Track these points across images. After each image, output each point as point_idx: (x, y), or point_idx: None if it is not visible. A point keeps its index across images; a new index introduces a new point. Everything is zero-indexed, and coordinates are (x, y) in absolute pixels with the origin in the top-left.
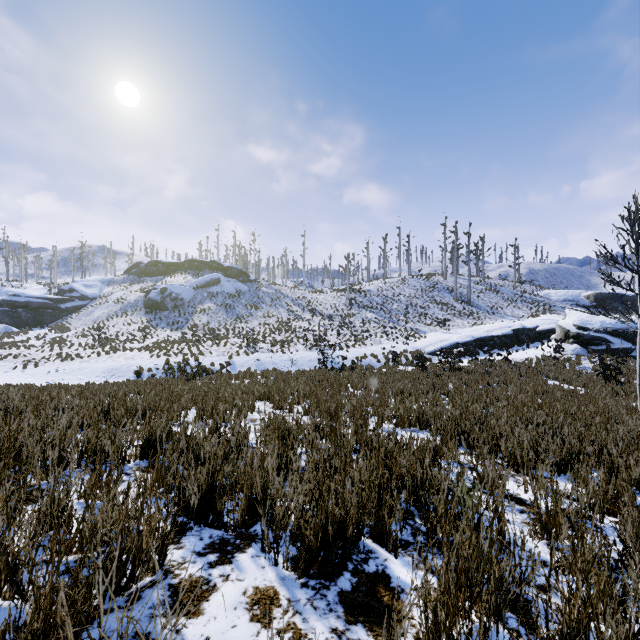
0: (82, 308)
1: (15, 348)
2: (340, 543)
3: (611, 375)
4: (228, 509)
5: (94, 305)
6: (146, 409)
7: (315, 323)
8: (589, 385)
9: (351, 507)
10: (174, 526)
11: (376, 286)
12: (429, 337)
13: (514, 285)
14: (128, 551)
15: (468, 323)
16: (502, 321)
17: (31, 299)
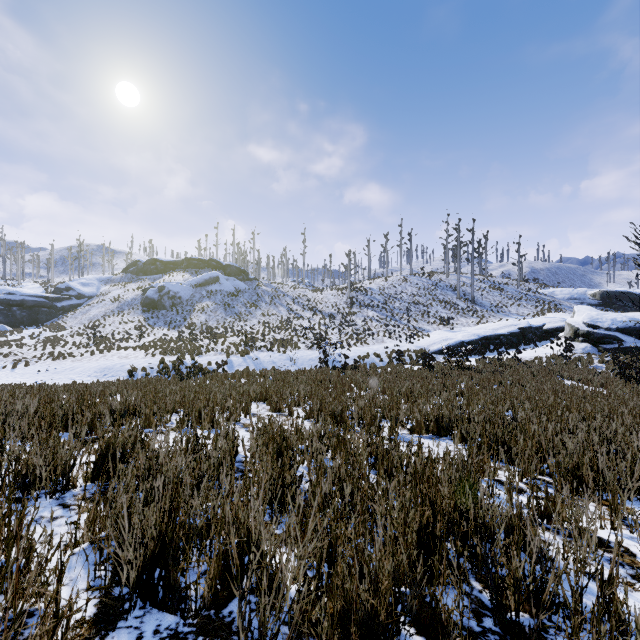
0: (79, 307)
1: (7, 347)
2: None
3: (629, 374)
4: (186, 582)
5: (91, 304)
6: (121, 413)
7: (315, 322)
8: (608, 385)
9: (383, 580)
10: (102, 607)
11: (377, 284)
12: (433, 336)
13: (518, 283)
14: None
15: (472, 321)
16: (507, 319)
17: (26, 297)
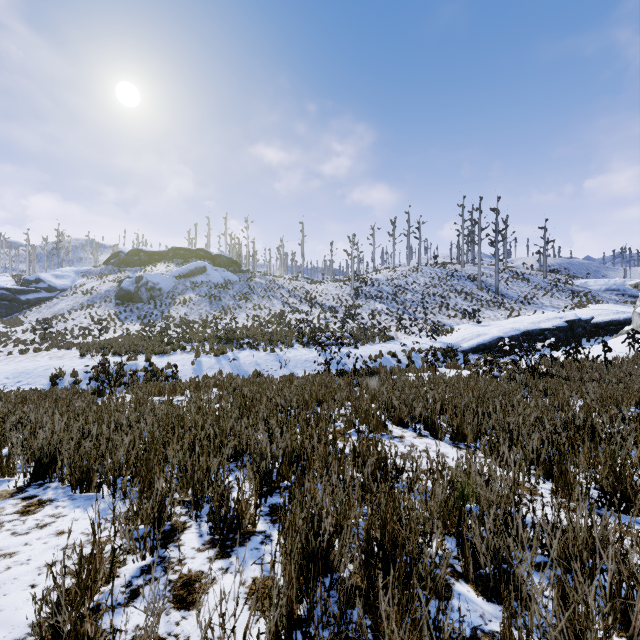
0: (48, 300)
1: None
2: None
3: None
4: None
5: (61, 297)
6: None
7: (314, 315)
8: None
9: None
10: None
11: (385, 275)
12: (458, 331)
13: (544, 273)
14: None
15: (502, 315)
16: (543, 312)
17: None
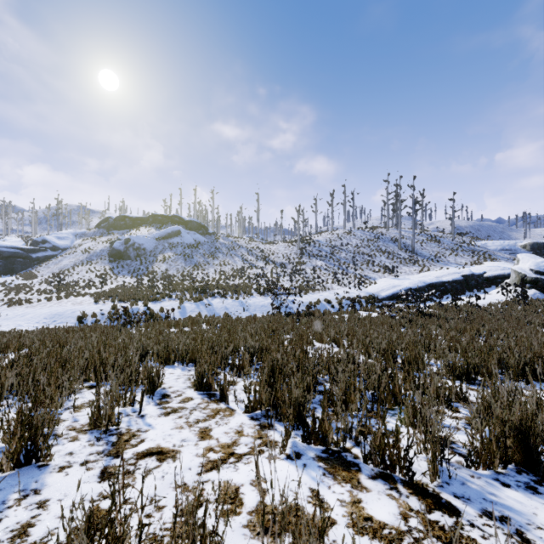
0: (53, 258)
1: None
2: None
3: None
4: None
5: (64, 255)
6: None
7: (268, 270)
8: None
9: None
10: None
11: (324, 237)
12: (380, 283)
13: (452, 236)
14: None
15: (415, 270)
16: (448, 268)
17: (3, 249)
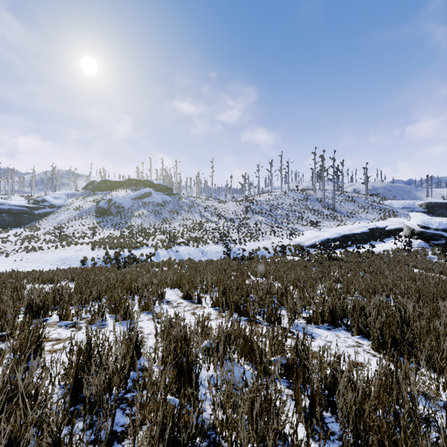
0: (51, 214)
1: None
2: None
3: None
4: None
5: (59, 211)
6: (40, 306)
7: (220, 224)
8: (446, 272)
9: None
10: None
11: (265, 197)
12: (306, 234)
13: (365, 197)
14: None
15: (334, 224)
16: (359, 222)
17: (12, 207)
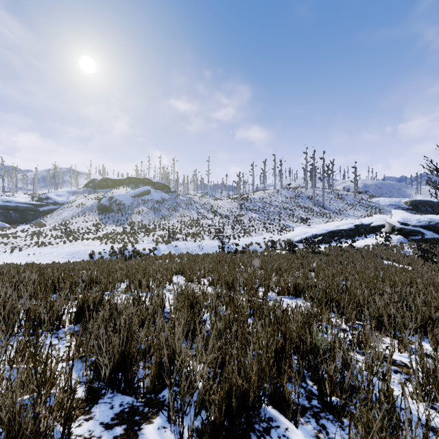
0: (54, 210)
1: (6, 238)
2: (243, 415)
3: (427, 257)
4: (138, 377)
5: (63, 208)
6: (88, 282)
7: (216, 221)
8: (413, 264)
9: (252, 376)
10: (88, 392)
11: (258, 195)
12: (296, 230)
13: (354, 194)
14: (21, 438)
15: (323, 221)
16: (347, 219)
17: (19, 204)
